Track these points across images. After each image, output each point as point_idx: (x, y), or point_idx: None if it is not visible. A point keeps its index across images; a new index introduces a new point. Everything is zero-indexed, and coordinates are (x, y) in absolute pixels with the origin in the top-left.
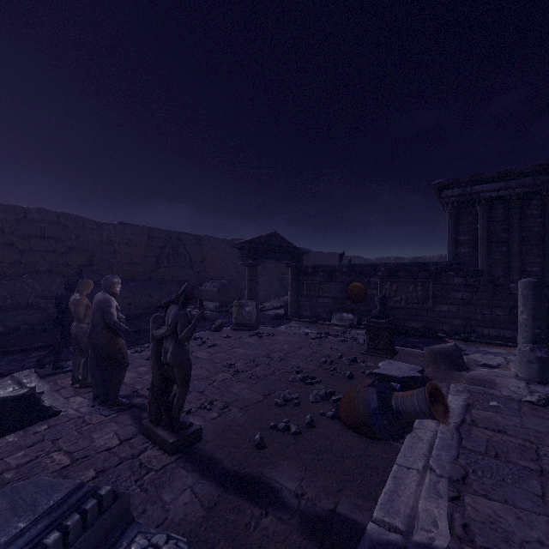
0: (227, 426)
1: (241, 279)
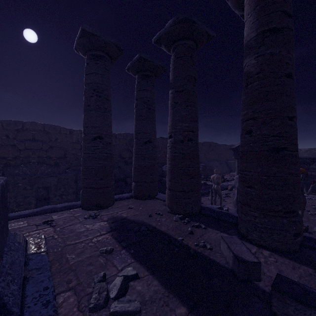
0: (310, 227)
1: (209, 163)
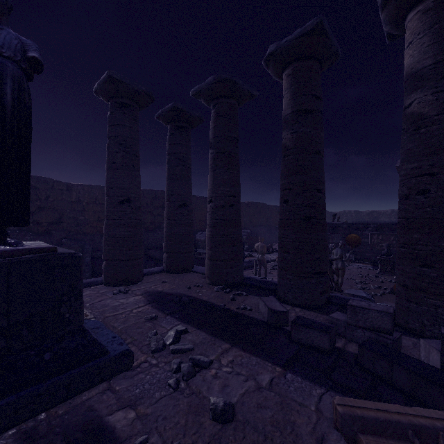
0: None
1: (255, 229)
